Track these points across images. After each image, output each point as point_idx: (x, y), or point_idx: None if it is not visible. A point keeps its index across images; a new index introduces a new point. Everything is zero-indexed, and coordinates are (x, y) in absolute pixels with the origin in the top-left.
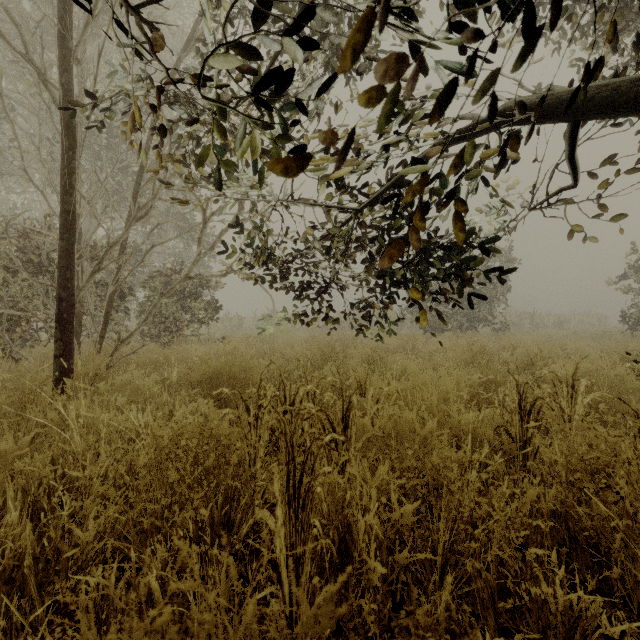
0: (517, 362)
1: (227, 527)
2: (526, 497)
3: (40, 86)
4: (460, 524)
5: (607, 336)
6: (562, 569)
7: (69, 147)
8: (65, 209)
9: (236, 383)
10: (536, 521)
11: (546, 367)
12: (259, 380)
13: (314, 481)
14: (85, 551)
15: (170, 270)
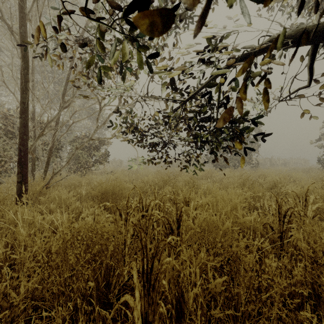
0: (267, 184)
1: (107, 287)
2: (285, 267)
3: (11, 36)
4: (252, 291)
5: (311, 170)
6: (315, 318)
7: (25, 67)
8: (23, 101)
9: (116, 196)
10: (301, 290)
11: (283, 187)
12: (127, 197)
13: (160, 274)
14: (13, 311)
15: (84, 136)
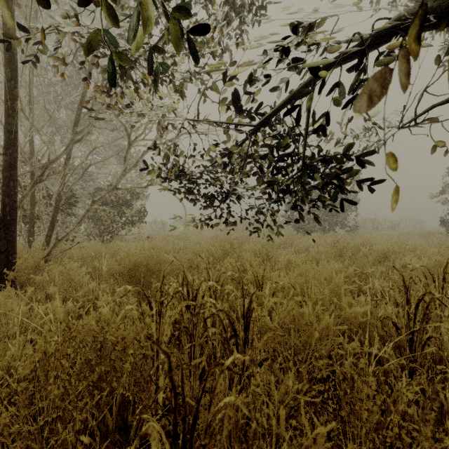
0: (374, 255)
1: (125, 431)
2: (423, 393)
3: None
4: None
5: (432, 235)
6: None
7: (11, 77)
8: (8, 129)
9: (152, 274)
10: None
11: (398, 259)
12: (162, 277)
13: None
14: None
15: (109, 186)
